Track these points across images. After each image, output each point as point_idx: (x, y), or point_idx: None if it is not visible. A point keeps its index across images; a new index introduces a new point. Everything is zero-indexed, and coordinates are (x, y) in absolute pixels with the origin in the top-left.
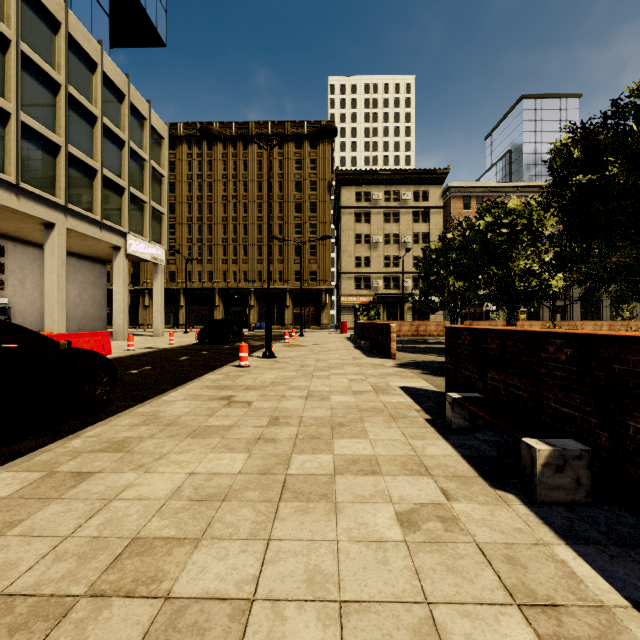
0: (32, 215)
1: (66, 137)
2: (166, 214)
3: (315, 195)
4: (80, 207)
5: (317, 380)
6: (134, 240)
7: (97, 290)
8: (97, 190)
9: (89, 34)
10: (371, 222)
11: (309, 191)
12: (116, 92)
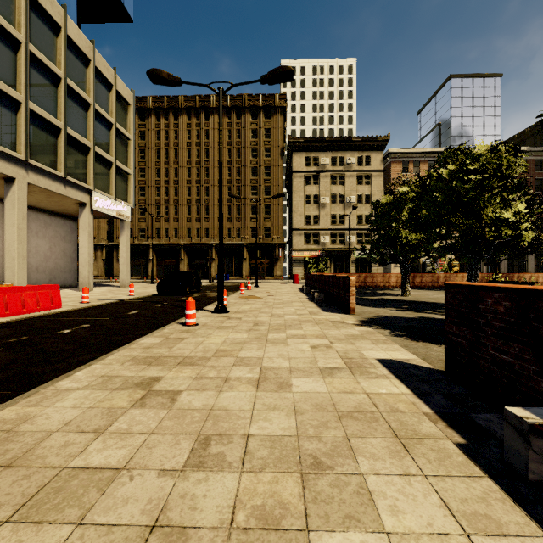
0: None
1: (26, 94)
2: (132, 174)
3: (269, 160)
4: (43, 163)
5: (272, 347)
6: (99, 197)
7: (68, 244)
8: (61, 148)
9: None
10: (319, 184)
11: (264, 157)
12: (81, 57)
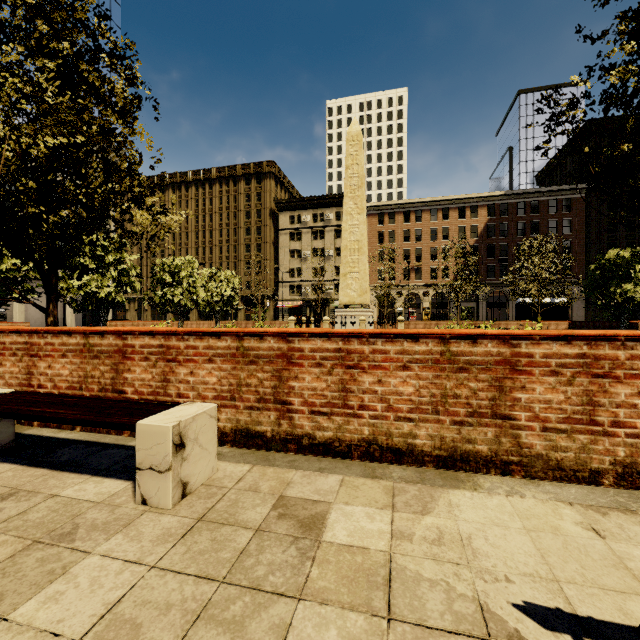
0: None
1: None
2: None
3: (260, 221)
4: None
5: None
6: None
7: None
8: None
9: None
10: (302, 240)
11: (256, 218)
12: None
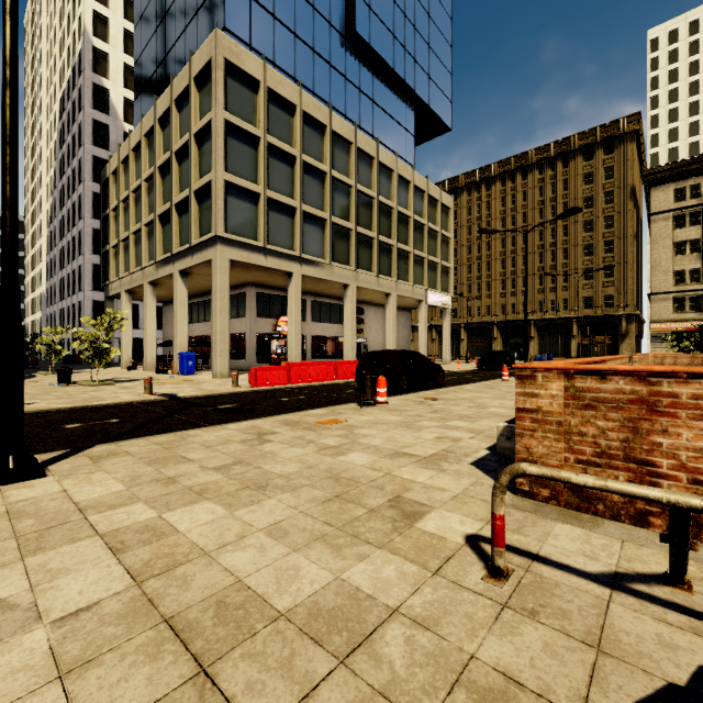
0: (382, 291)
1: (396, 239)
2: (452, 268)
3: (611, 207)
4: (402, 279)
5: None
6: (431, 294)
7: (405, 330)
8: (411, 266)
9: (407, 166)
10: (702, 223)
11: (603, 204)
12: (420, 193)
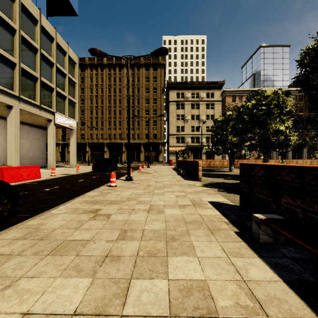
0: None
1: (19, 59)
2: (77, 103)
3: (156, 95)
4: (28, 97)
5: (156, 196)
6: (59, 116)
7: (40, 143)
8: (38, 89)
9: (33, 4)
10: (184, 108)
11: (153, 93)
12: (49, 37)
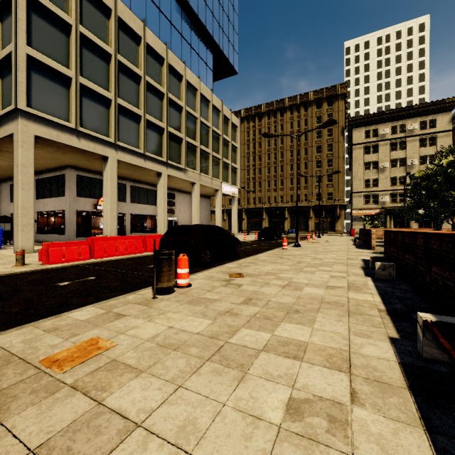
0: (189, 181)
1: (200, 142)
2: (238, 168)
3: (331, 139)
4: (204, 173)
5: (320, 255)
6: (224, 185)
7: (206, 212)
8: (210, 163)
9: (207, 89)
10: (378, 152)
11: (327, 136)
12: (217, 111)
